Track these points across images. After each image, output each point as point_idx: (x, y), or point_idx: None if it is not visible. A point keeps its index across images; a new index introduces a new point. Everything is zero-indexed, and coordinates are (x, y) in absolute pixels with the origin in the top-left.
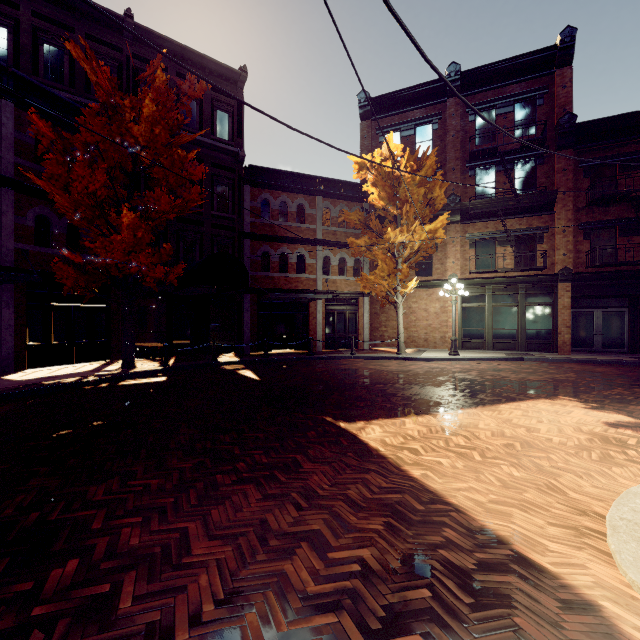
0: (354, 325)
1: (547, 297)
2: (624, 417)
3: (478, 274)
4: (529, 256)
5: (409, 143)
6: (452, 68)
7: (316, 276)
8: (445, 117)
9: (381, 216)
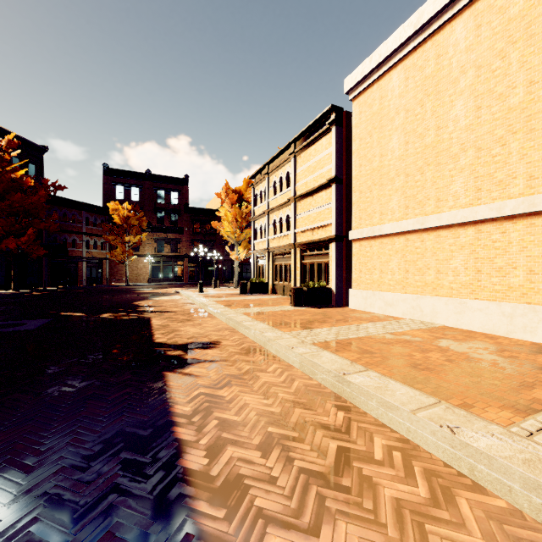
0: (101, 273)
1: (181, 263)
2: (185, 288)
3: (158, 253)
4: (176, 248)
5: (129, 193)
6: (148, 171)
7: (83, 250)
8: (145, 187)
9: (115, 223)
